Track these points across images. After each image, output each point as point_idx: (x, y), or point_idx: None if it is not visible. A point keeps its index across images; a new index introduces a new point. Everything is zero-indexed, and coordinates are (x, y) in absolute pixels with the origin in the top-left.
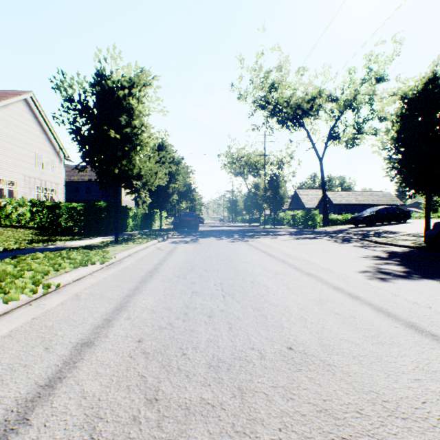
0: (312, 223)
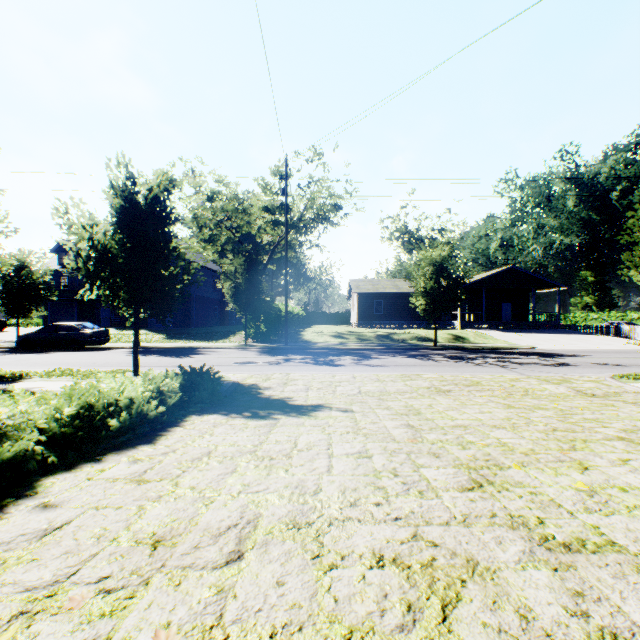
0: None
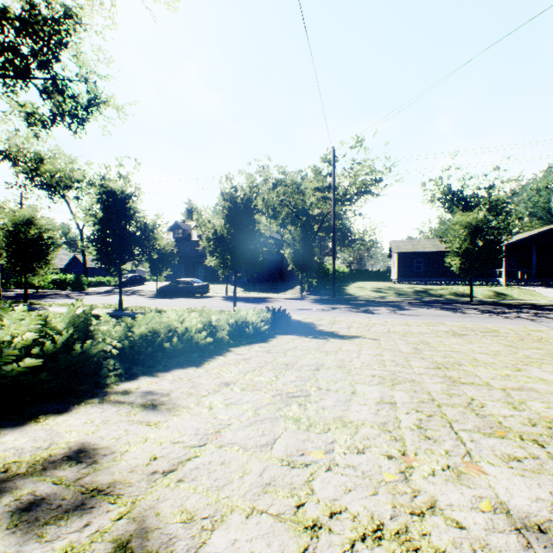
0: (83, 286)
